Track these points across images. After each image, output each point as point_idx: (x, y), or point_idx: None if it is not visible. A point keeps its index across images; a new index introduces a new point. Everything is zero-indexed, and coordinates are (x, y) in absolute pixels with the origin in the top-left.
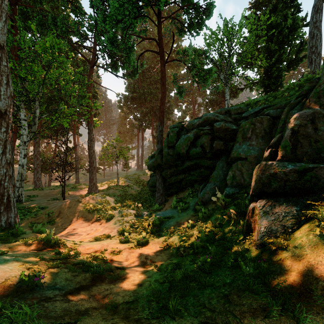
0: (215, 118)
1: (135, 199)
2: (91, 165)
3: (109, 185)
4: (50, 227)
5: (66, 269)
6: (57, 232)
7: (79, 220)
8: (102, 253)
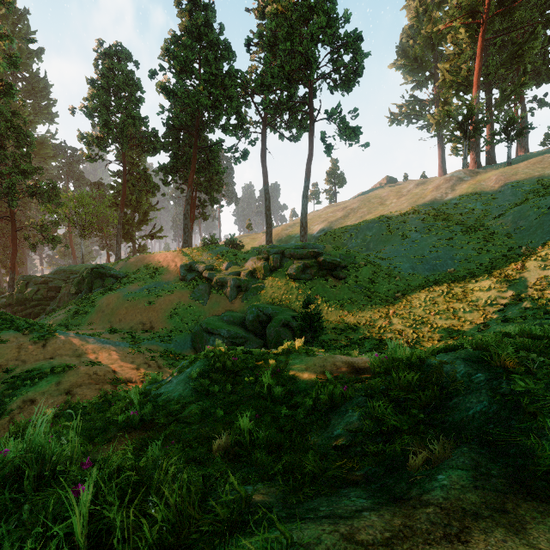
0: (51, 280)
1: None
2: None
3: None
4: None
5: None
6: None
7: None
8: None
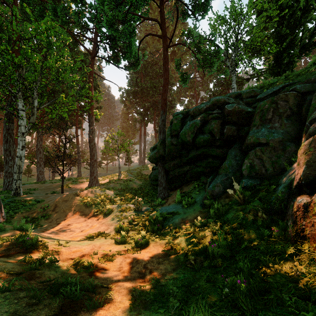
0: (226, 100)
1: (136, 193)
2: (92, 158)
3: (110, 179)
4: (44, 222)
5: (23, 292)
6: (50, 227)
7: (75, 215)
8: (90, 259)
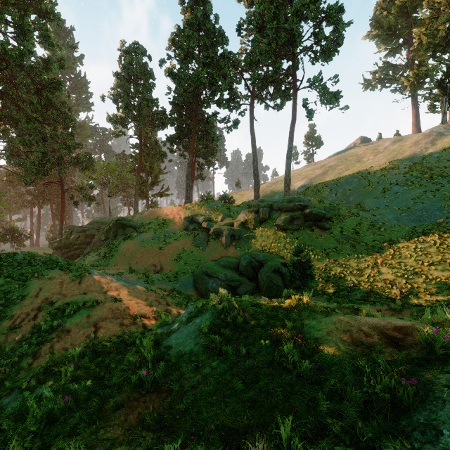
0: (87, 229)
1: None
2: None
3: None
4: None
5: None
6: None
7: None
8: None
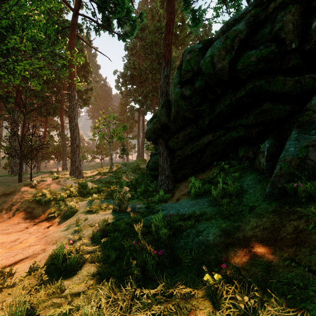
0: None
1: (128, 186)
2: (73, 142)
3: (99, 172)
4: None
5: None
6: None
7: (14, 219)
8: None
